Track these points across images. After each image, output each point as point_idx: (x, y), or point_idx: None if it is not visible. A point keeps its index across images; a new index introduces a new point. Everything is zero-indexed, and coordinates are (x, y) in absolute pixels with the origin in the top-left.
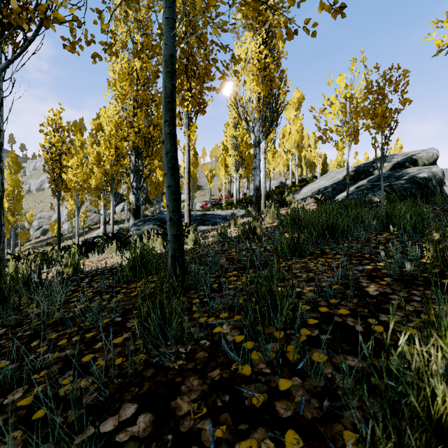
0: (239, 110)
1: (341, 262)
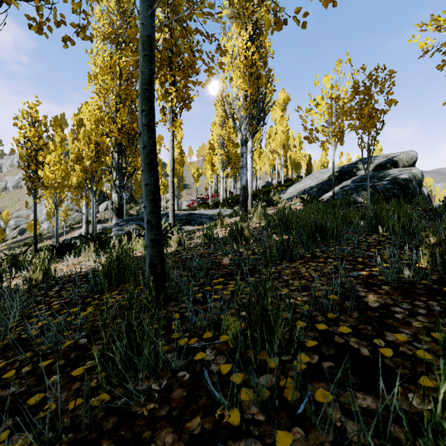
0: (226, 107)
1: (333, 266)
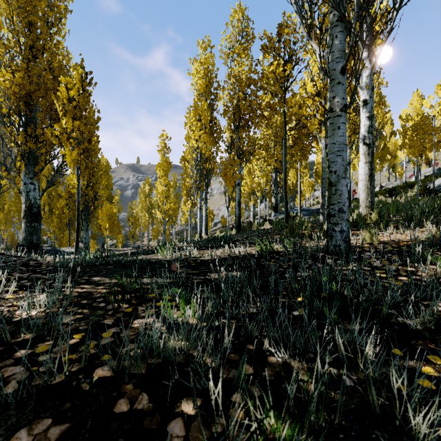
0: None
1: None
